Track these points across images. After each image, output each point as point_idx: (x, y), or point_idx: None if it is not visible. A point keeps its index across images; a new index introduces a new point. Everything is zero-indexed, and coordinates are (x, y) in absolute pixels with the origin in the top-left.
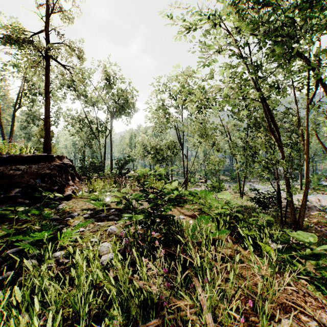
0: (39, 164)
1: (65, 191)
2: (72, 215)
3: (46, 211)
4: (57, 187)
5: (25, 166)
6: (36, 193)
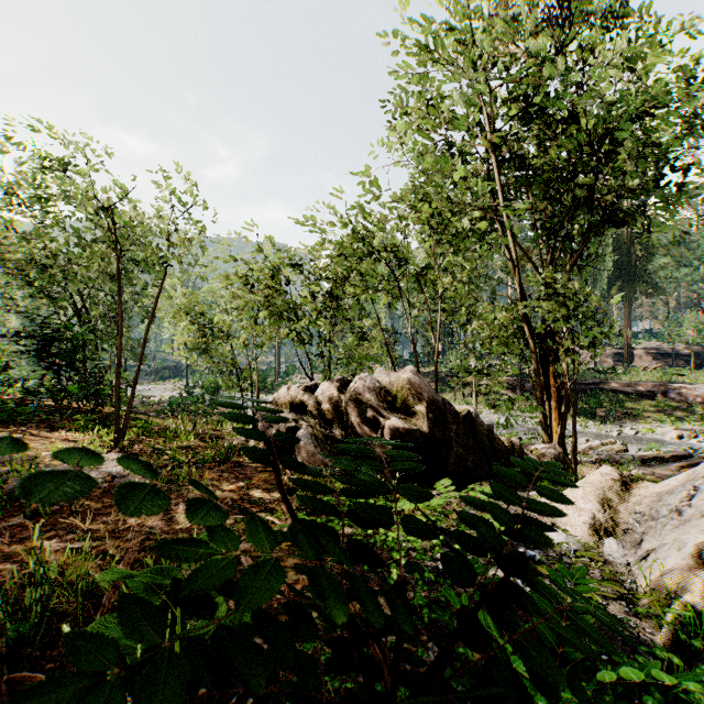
0: None
1: None
2: None
3: None
4: None
5: None
6: None
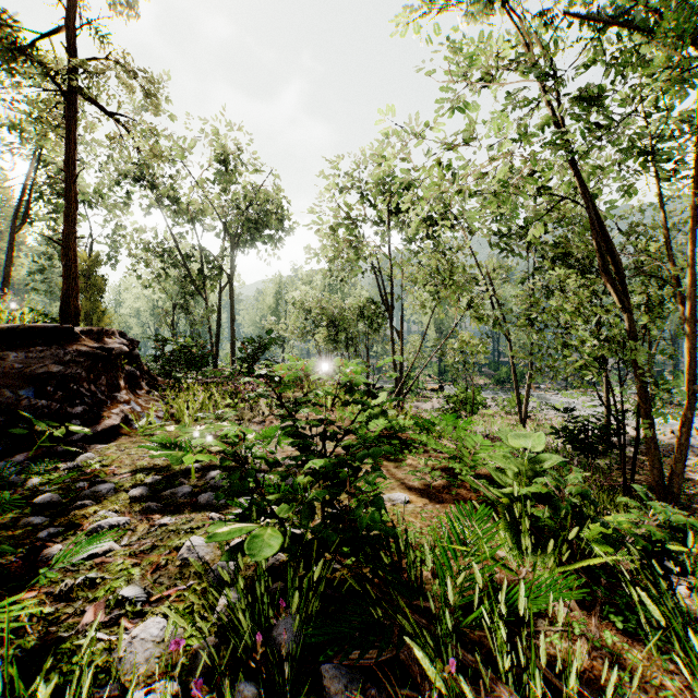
0: (29, 351)
1: (103, 419)
2: (100, 490)
3: (35, 475)
4: (83, 407)
5: None
6: (18, 425)
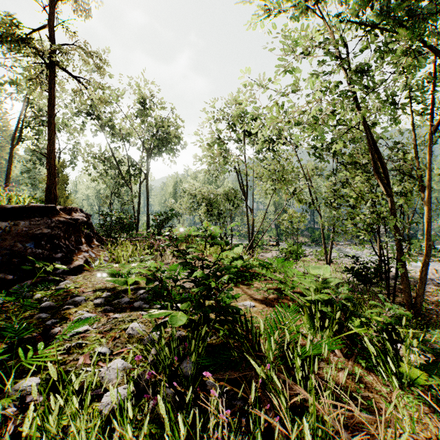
0: (31, 220)
1: (74, 261)
2: (77, 300)
3: (37, 292)
4: (62, 254)
5: (9, 222)
6: (25, 264)
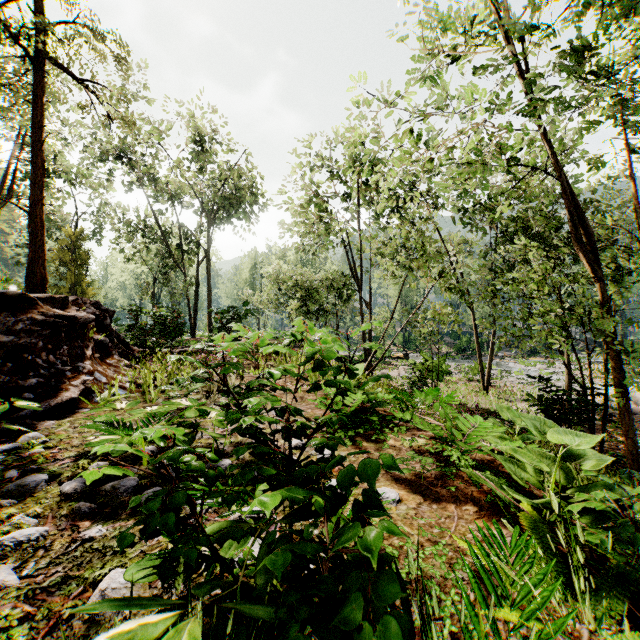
0: None
1: (61, 391)
2: (28, 483)
3: None
4: (38, 380)
5: None
6: None
